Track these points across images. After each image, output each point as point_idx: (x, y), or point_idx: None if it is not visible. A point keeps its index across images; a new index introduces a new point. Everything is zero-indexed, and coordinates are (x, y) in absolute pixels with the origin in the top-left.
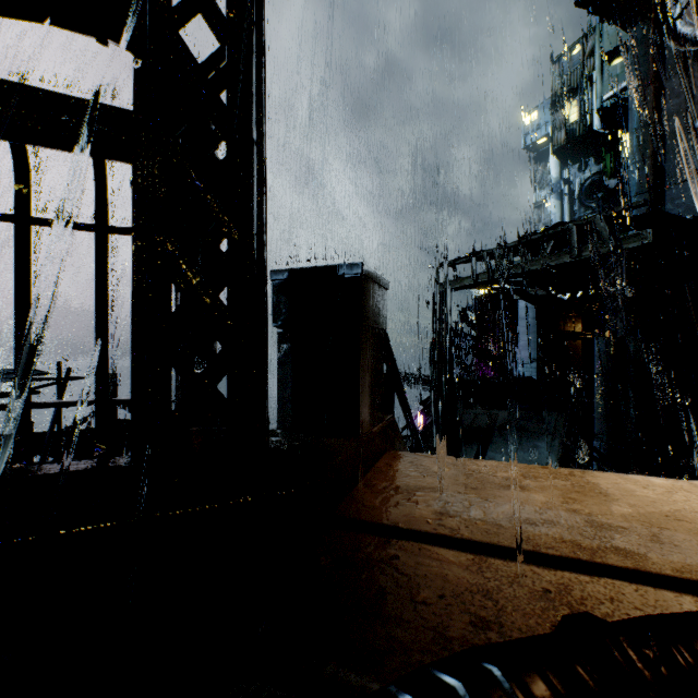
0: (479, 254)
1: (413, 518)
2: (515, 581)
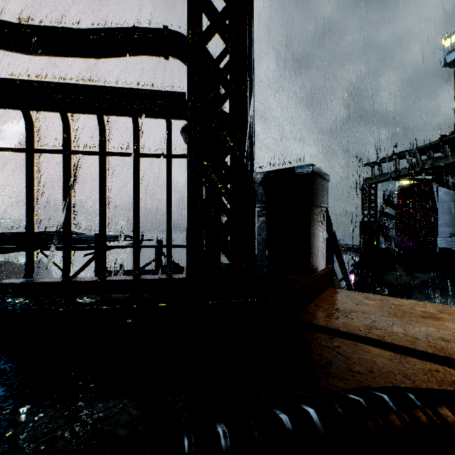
0: (401, 154)
1: (349, 326)
2: (429, 373)
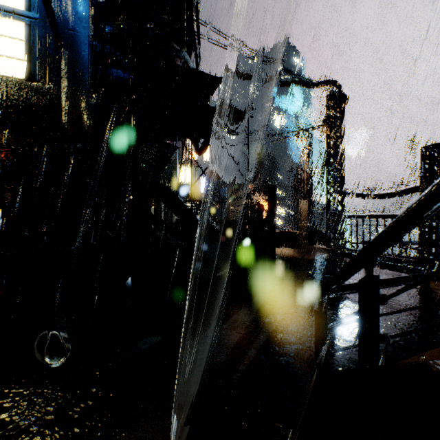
0: None
1: None
2: None
